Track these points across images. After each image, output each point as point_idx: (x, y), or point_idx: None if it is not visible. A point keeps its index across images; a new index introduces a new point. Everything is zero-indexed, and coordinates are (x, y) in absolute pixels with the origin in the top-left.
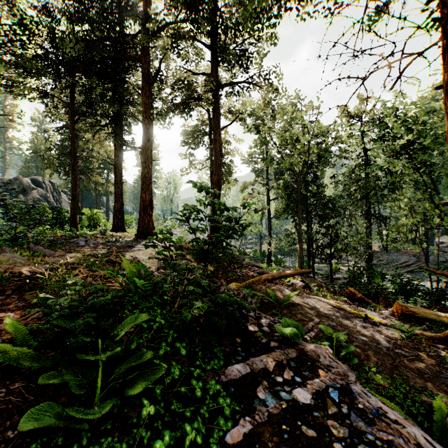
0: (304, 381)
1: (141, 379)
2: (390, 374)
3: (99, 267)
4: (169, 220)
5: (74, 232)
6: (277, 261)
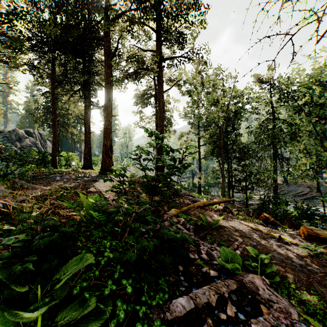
0: (248, 318)
1: (83, 325)
2: (307, 290)
3: (66, 198)
4: (125, 161)
5: (52, 169)
6: (205, 191)
